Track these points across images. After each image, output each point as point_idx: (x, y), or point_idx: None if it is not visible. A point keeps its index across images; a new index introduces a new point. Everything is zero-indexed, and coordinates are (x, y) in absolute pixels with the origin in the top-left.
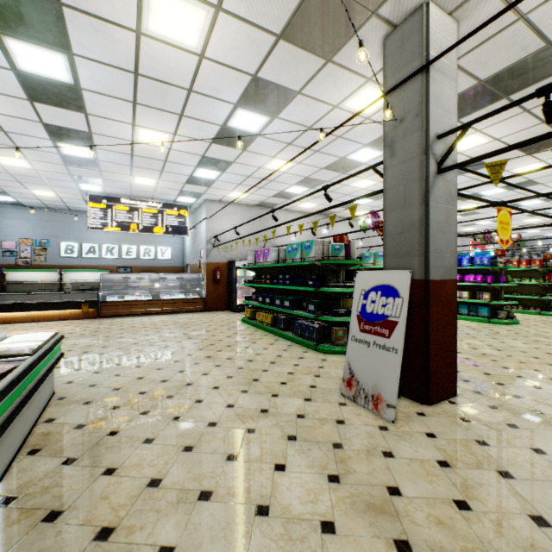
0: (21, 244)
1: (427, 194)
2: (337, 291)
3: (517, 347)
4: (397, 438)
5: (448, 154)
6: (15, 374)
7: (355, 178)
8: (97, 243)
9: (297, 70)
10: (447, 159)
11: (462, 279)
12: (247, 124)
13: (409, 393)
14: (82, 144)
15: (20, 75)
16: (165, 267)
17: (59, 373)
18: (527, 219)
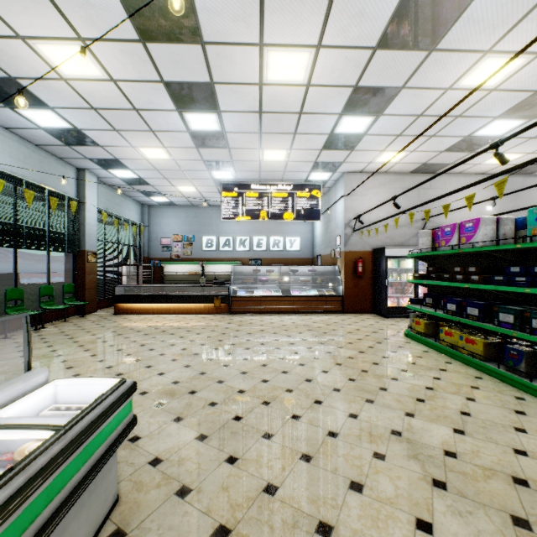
0: (174, 240)
1: None
2: None
3: None
4: None
5: None
6: None
7: None
8: (232, 236)
9: None
10: None
11: None
12: None
13: None
14: (206, 108)
15: None
16: (293, 259)
17: (155, 422)
18: None
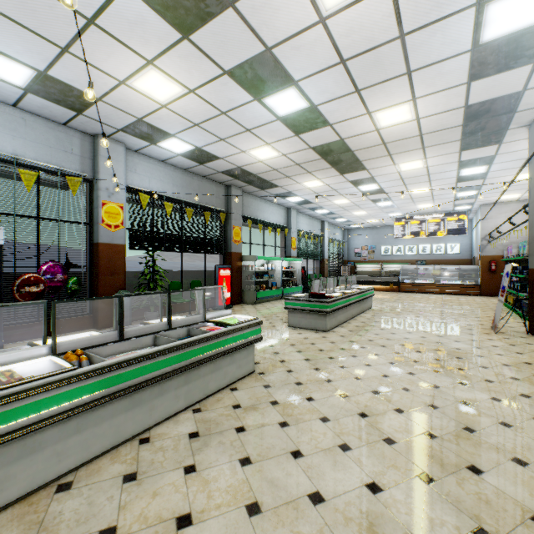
0: (362, 249)
1: None
2: None
3: None
4: (486, 335)
5: None
6: (361, 291)
7: None
8: (402, 245)
9: (483, 152)
10: None
11: None
12: (474, 171)
13: (532, 332)
14: (386, 201)
15: (362, 192)
16: (453, 260)
17: (374, 304)
18: None
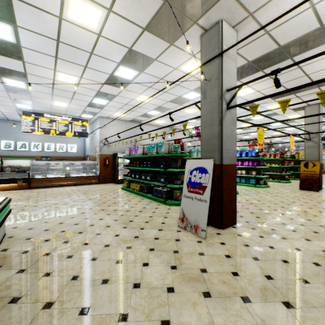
0: None
1: (222, 120)
2: (176, 171)
3: (267, 199)
4: (206, 246)
5: (232, 100)
6: None
7: (187, 108)
8: (27, 141)
9: (154, 47)
10: (231, 102)
11: (242, 164)
12: (126, 75)
13: (213, 224)
14: (19, 79)
15: None
16: (73, 157)
17: (7, 222)
18: (274, 132)
